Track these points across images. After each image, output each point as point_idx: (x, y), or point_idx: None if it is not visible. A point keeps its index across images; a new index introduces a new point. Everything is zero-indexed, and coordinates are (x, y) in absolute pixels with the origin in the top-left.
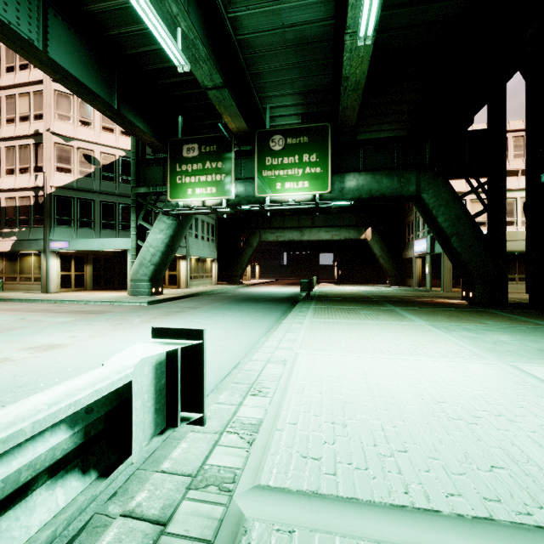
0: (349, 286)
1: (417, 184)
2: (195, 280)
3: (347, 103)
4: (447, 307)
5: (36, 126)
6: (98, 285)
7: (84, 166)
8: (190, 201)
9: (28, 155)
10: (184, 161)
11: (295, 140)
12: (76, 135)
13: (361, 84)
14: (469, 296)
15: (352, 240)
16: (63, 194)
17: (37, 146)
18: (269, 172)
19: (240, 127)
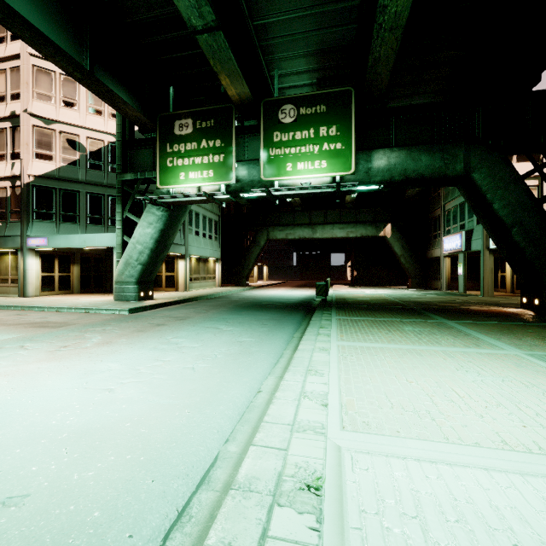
0: (368, 289)
1: (466, 160)
2: (196, 282)
3: (379, 52)
4: (517, 319)
5: (13, 107)
6: (87, 287)
7: (68, 152)
8: (184, 189)
9: (4, 141)
10: (175, 139)
11: (310, 110)
12: (59, 117)
13: (402, 19)
14: (534, 303)
15: (369, 237)
16: (43, 184)
17: (14, 130)
18: (278, 150)
19: (241, 93)
